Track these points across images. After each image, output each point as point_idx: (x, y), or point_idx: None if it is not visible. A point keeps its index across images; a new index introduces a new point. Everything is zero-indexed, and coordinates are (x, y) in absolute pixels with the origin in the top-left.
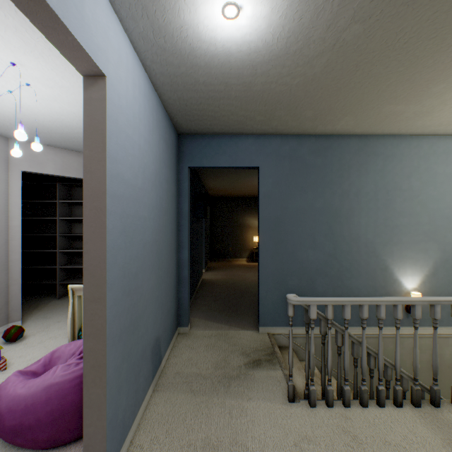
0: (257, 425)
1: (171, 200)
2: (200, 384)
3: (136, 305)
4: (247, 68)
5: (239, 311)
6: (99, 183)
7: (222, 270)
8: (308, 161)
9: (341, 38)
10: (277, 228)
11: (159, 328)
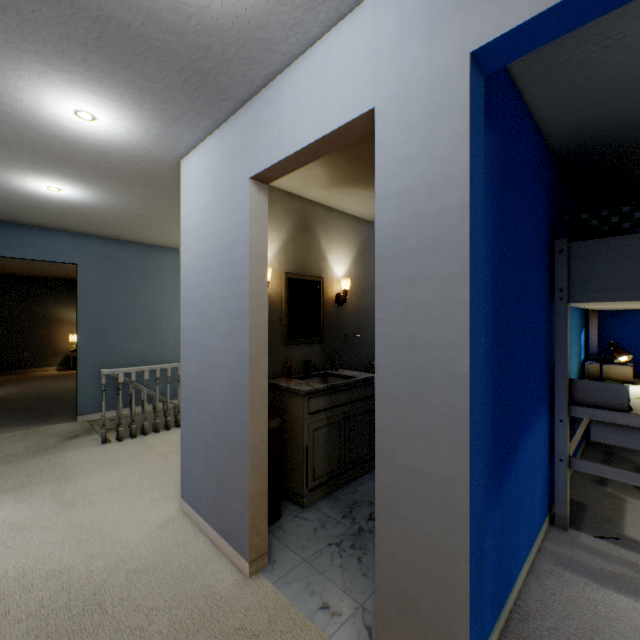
0: (75, 457)
1: None
2: (13, 458)
3: None
4: (66, 205)
5: (51, 414)
6: None
7: (15, 384)
8: (131, 264)
9: (135, 212)
10: (99, 322)
11: None
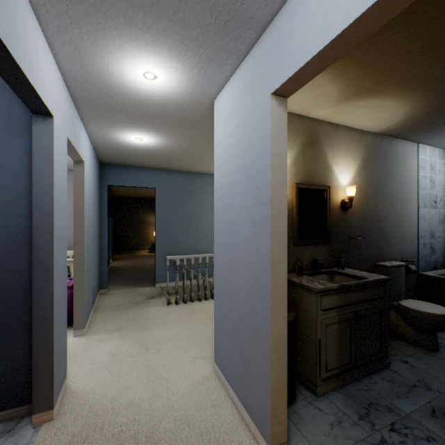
0: (151, 312)
1: (98, 207)
2: (121, 307)
3: (90, 262)
4: (147, 150)
5: (142, 280)
6: (82, 206)
7: (127, 260)
8: (184, 186)
9: (186, 149)
10: (166, 224)
11: (95, 282)
